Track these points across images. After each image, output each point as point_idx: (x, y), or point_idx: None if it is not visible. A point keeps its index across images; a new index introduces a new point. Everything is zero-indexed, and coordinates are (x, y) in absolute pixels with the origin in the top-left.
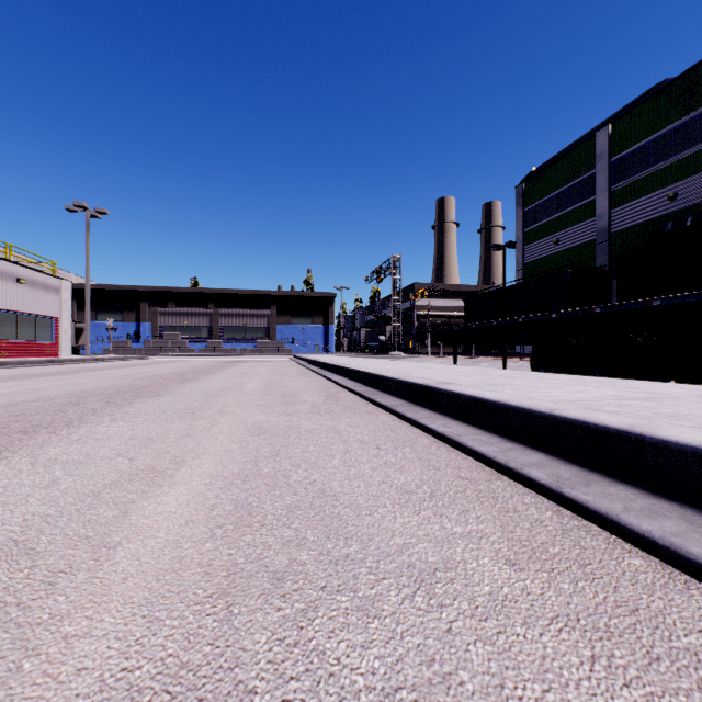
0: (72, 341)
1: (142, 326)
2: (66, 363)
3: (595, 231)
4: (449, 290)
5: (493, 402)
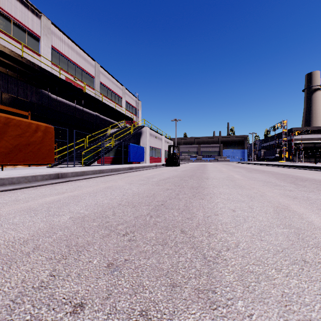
0: None
1: None
2: (183, 163)
3: None
4: (314, 129)
5: (317, 166)
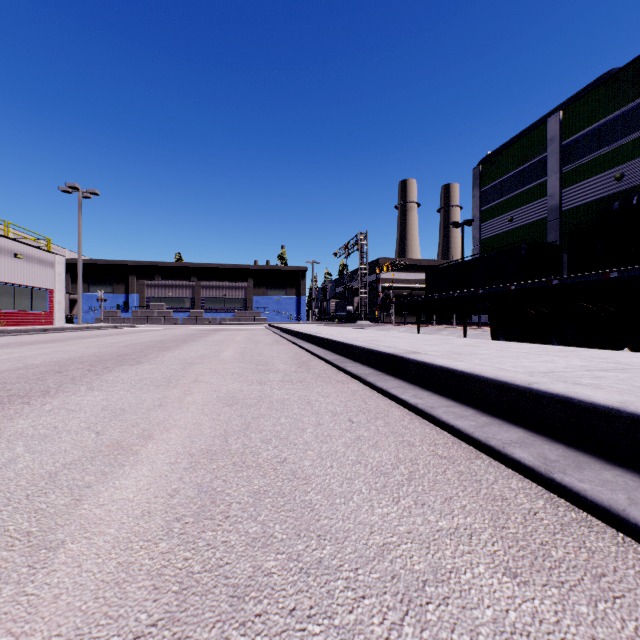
0: (67, 311)
1: (130, 297)
2: (59, 331)
3: (546, 210)
4: (411, 264)
5: (465, 373)
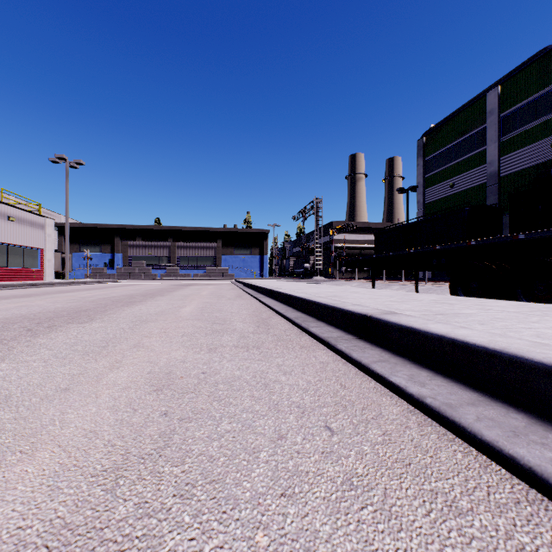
0: (59, 268)
1: (115, 256)
2: (45, 286)
3: (485, 176)
4: (360, 226)
5: (487, 349)
